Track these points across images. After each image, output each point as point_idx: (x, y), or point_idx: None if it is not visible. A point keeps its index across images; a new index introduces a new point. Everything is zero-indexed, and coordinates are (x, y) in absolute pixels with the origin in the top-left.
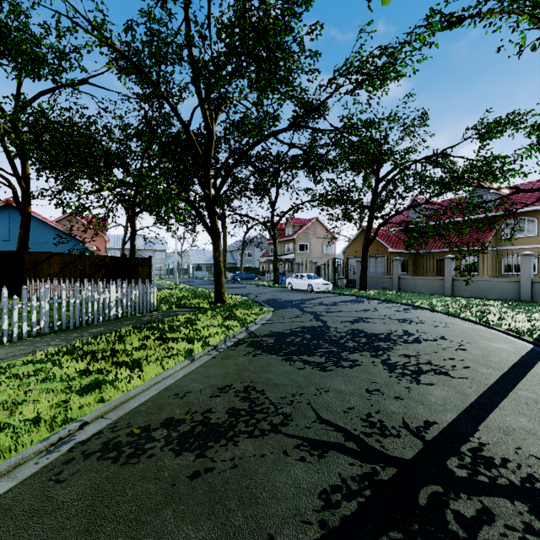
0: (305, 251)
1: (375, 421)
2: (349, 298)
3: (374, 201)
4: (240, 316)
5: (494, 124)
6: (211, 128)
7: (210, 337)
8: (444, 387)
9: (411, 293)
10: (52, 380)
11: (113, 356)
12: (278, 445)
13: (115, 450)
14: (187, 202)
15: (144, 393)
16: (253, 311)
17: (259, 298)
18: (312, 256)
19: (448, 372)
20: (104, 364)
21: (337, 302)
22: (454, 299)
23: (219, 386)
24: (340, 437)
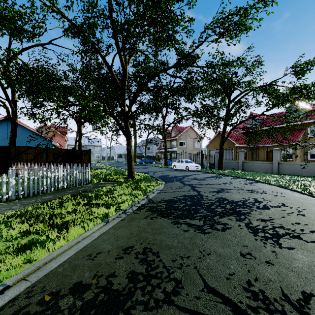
0: (183, 146)
1: (257, 291)
2: (212, 175)
3: (227, 114)
4: (143, 187)
5: (305, 64)
6: (125, 68)
7: (121, 203)
8: (303, 252)
9: (251, 172)
10: None
11: (50, 219)
12: None
13: None
14: (110, 114)
15: (65, 253)
16: (151, 184)
17: (155, 175)
18: (187, 149)
19: (300, 236)
20: (42, 225)
21: (204, 178)
22: (280, 176)
23: (124, 247)
24: (229, 312)
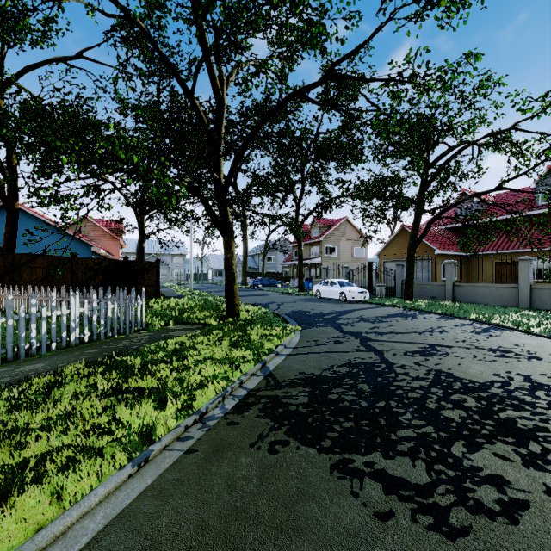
0: (333, 255)
1: None
2: (395, 310)
3: (423, 190)
4: (254, 341)
5: None
6: (220, 94)
7: (198, 390)
8: None
9: (474, 304)
10: None
11: None
12: None
13: None
14: (192, 189)
15: None
16: (274, 332)
17: (282, 309)
18: (341, 260)
19: None
20: None
21: (382, 317)
22: (541, 315)
23: None
24: None
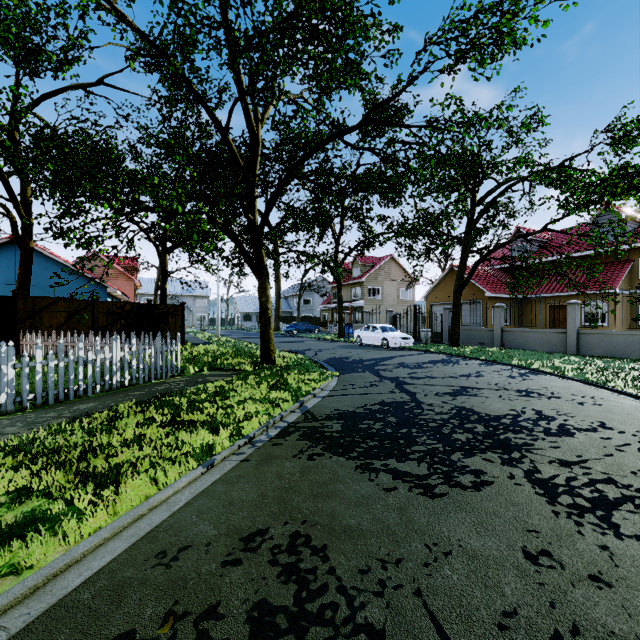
0: (377, 297)
1: None
2: (438, 357)
3: (469, 230)
4: (292, 385)
5: (636, 123)
6: (256, 132)
7: (245, 422)
8: None
9: (520, 350)
10: None
11: (81, 460)
12: None
13: None
14: (225, 230)
15: (105, 547)
16: (311, 377)
17: (319, 356)
18: (385, 303)
19: None
20: (61, 475)
21: (423, 363)
22: (584, 360)
23: (244, 533)
24: None
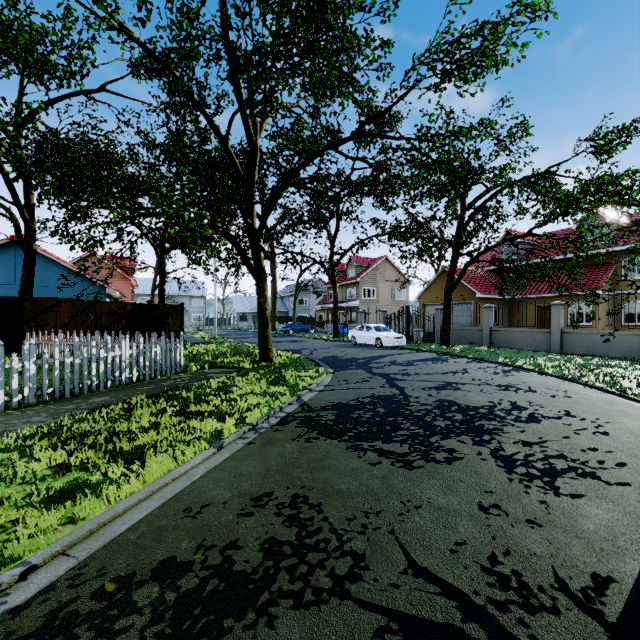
0: (372, 297)
1: (507, 573)
2: (429, 355)
3: (459, 233)
4: (290, 380)
5: (616, 133)
6: (254, 141)
7: (248, 412)
8: (600, 502)
9: (507, 349)
10: (10, 482)
11: (108, 442)
12: (345, 629)
13: (61, 634)
14: (225, 234)
15: (141, 506)
16: (307, 373)
17: (315, 355)
18: (380, 304)
19: (596, 473)
20: (93, 454)
21: (414, 361)
22: (565, 358)
23: (254, 495)
24: (453, 611)
